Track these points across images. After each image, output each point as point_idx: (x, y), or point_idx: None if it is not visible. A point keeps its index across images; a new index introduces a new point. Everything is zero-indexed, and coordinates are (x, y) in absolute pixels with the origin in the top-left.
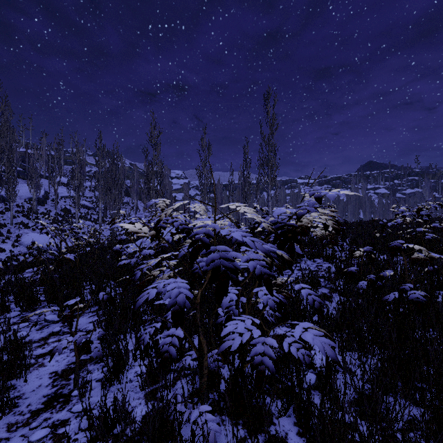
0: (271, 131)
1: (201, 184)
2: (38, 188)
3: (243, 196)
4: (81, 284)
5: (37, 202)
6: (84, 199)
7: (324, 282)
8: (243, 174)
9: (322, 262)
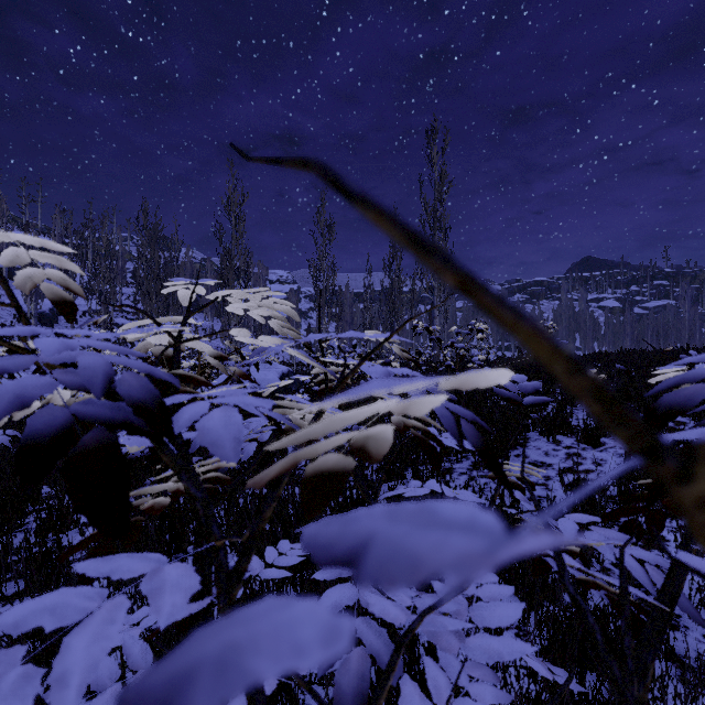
0: (439, 194)
1: (317, 289)
2: (39, 296)
3: (389, 310)
4: (20, 503)
5: (40, 320)
6: (123, 316)
7: (608, 507)
8: (389, 271)
9: (576, 445)
